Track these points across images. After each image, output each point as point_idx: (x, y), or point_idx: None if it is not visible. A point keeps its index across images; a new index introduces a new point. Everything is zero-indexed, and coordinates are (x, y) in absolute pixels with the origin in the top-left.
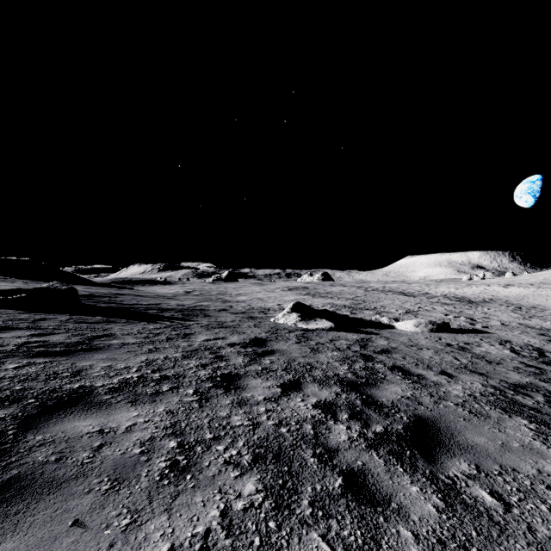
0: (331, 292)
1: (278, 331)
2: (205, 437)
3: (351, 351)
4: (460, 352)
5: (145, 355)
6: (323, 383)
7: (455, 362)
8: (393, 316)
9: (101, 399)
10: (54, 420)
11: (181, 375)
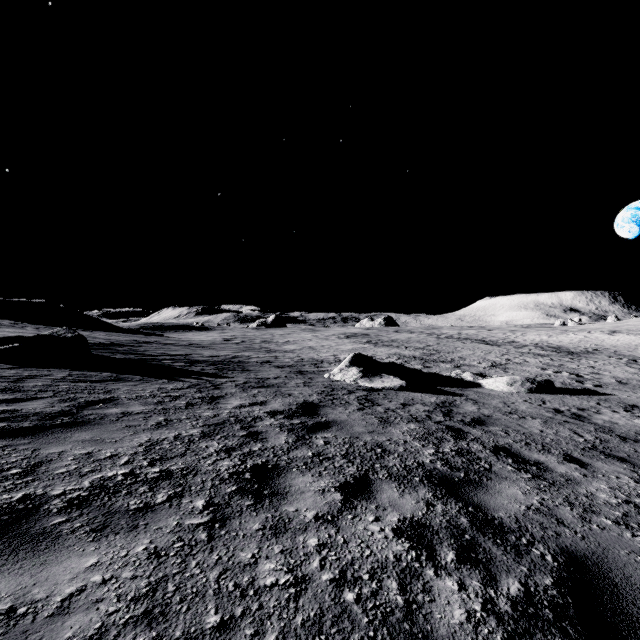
0: (396, 340)
1: (334, 391)
2: (204, 625)
3: (433, 422)
4: (577, 422)
5: (149, 432)
6: (403, 481)
7: (576, 438)
8: (476, 370)
9: (45, 526)
10: None
11: (191, 470)
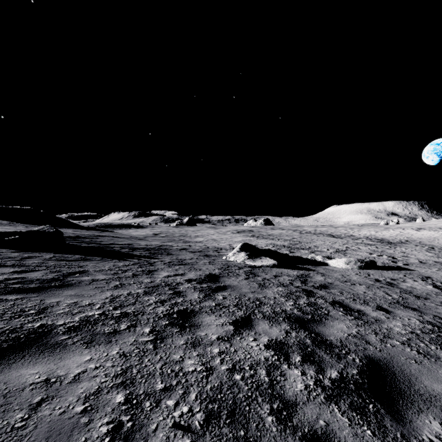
0: (272, 234)
1: (229, 267)
2: (155, 388)
3: (294, 287)
4: (389, 287)
5: (111, 291)
6: (272, 320)
7: (387, 297)
8: (325, 254)
9: (57, 340)
10: (1, 367)
11: (140, 312)
